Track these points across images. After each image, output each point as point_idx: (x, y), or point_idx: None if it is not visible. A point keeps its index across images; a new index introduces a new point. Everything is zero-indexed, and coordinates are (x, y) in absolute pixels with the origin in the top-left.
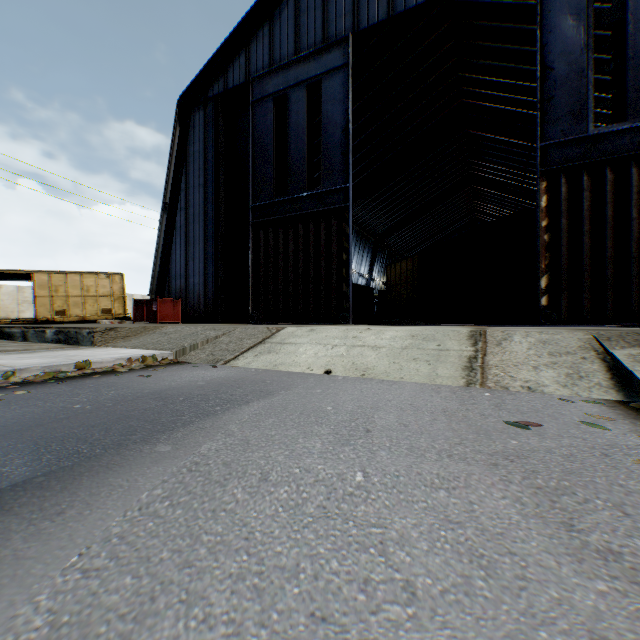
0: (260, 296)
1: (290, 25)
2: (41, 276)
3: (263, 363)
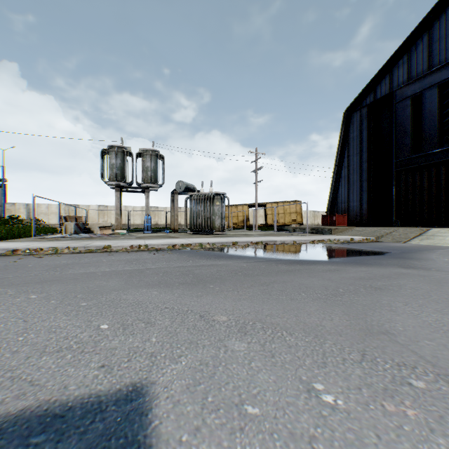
0: (400, 211)
1: (423, 52)
2: (268, 205)
3: (425, 243)
